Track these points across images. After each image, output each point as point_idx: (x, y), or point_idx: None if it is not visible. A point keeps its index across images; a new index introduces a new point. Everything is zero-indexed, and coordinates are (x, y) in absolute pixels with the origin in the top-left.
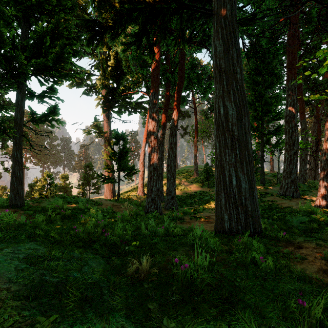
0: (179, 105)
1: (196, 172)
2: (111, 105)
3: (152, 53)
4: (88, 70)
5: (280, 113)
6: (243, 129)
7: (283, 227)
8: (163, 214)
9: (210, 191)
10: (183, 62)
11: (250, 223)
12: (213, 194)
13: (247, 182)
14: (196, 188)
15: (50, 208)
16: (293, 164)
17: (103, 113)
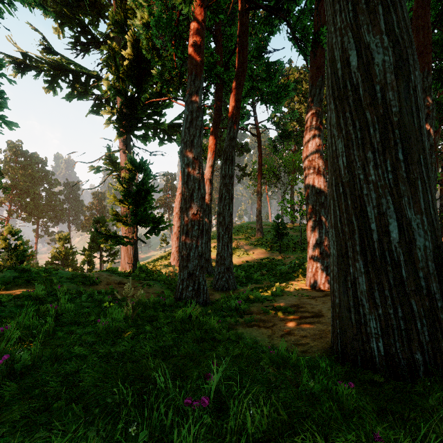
0: (237, 112)
1: (259, 231)
2: (131, 126)
3: None
4: (95, 71)
5: None
6: (413, 99)
7: None
8: (210, 302)
9: (283, 258)
10: (244, 38)
11: None
12: (289, 262)
13: (428, 232)
14: (261, 254)
15: None
16: None
17: (118, 137)
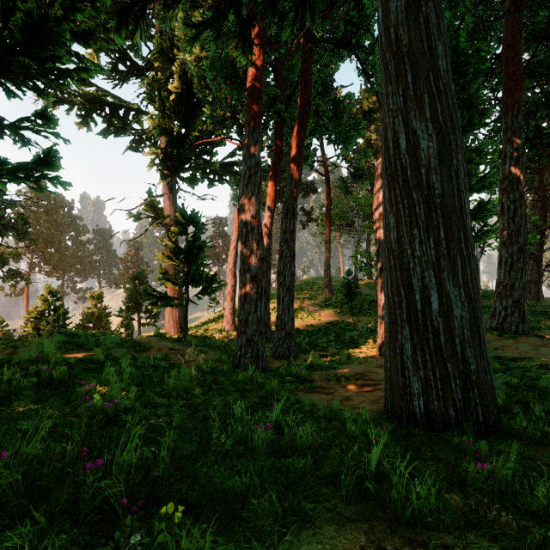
0: (300, 159)
1: (328, 289)
2: (177, 167)
3: (248, 42)
4: (135, 104)
5: (485, 179)
6: (454, 182)
7: (544, 407)
8: (269, 370)
9: (355, 322)
10: (308, 76)
11: (476, 402)
12: (361, 327)
13: (465, 303)
14: (329, 317)
15: (23, 361)
16: (517, 271)
17: (162, 180)
